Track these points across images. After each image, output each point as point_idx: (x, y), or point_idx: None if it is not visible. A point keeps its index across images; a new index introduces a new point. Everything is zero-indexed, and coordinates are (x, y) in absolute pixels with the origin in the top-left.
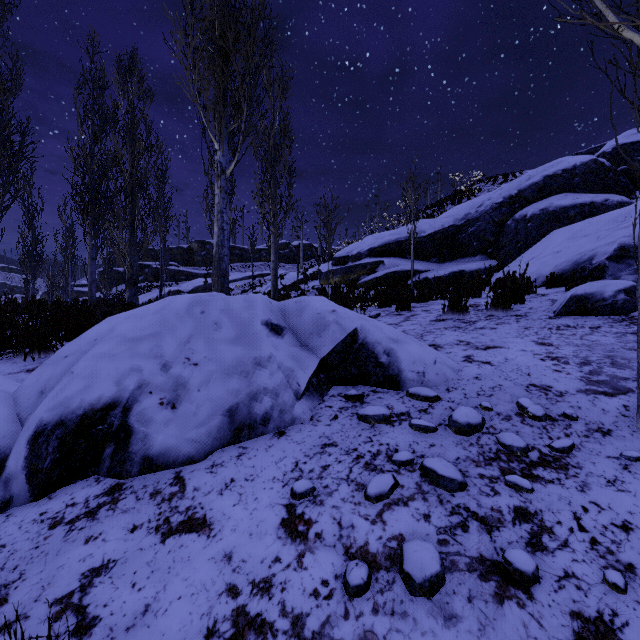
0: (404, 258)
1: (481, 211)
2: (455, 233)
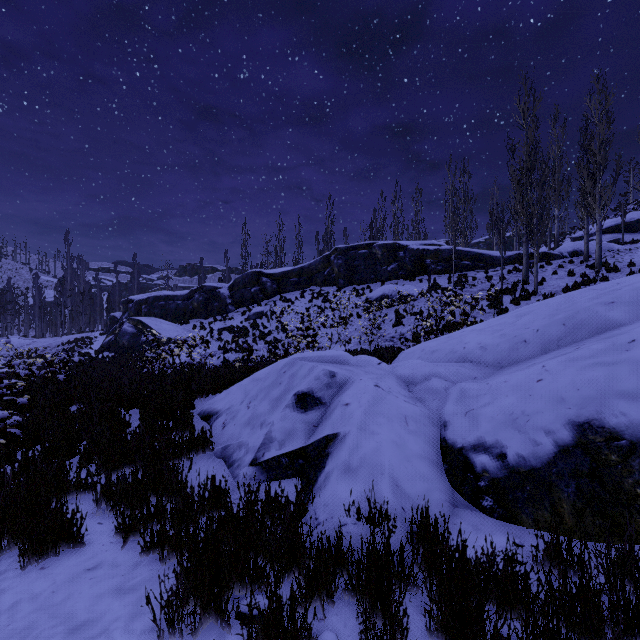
0: (620, 233)
1: None
2: None
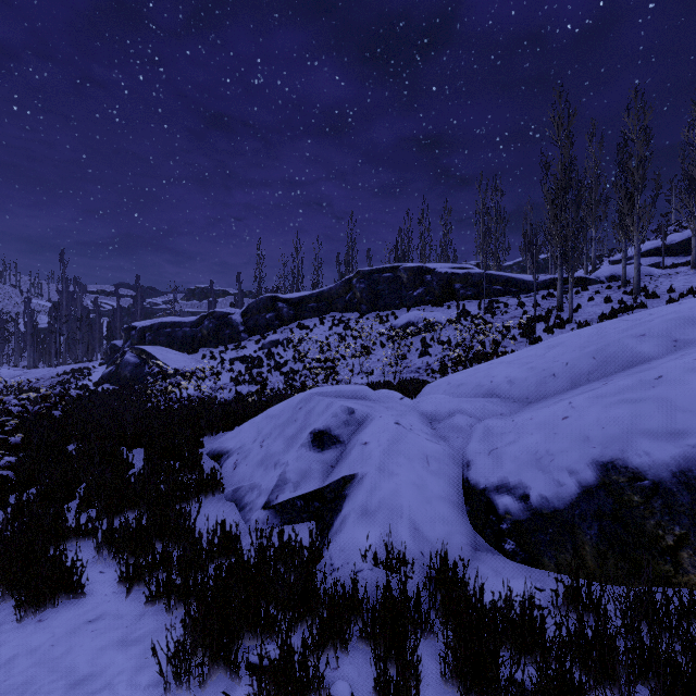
0: (660, 256)
1: None
2: None
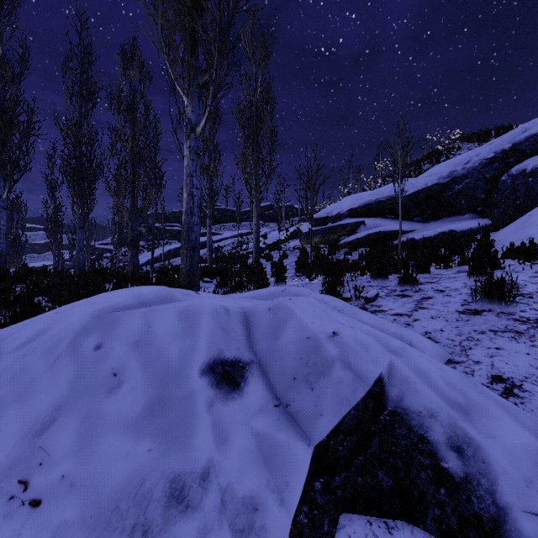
0: (385, 218)
1: (469, 168)
2: (440, 191)
